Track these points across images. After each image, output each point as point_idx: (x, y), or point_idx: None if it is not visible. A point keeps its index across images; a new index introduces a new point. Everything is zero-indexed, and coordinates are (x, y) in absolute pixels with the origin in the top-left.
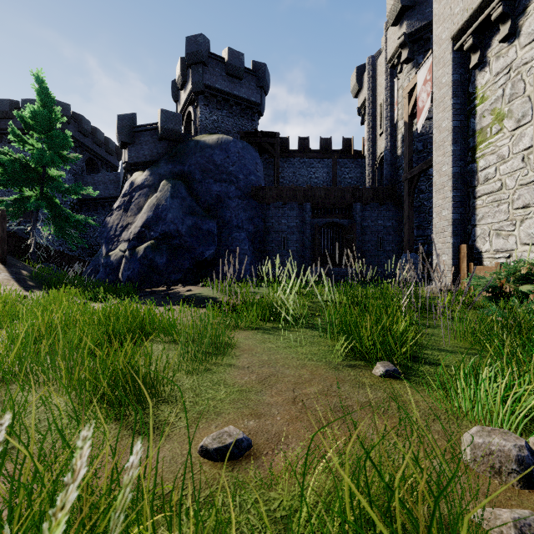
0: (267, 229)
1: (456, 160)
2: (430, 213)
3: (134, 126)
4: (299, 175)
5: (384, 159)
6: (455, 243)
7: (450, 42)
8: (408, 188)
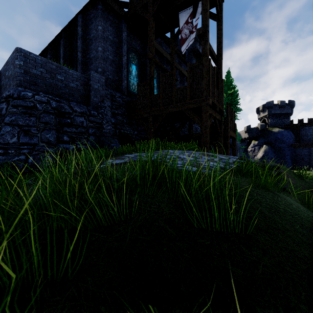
0: (296, 155)
1: None
2: None
3: (250, 128)
4: (308, 132)
5: None
6: None
7: None
8: None
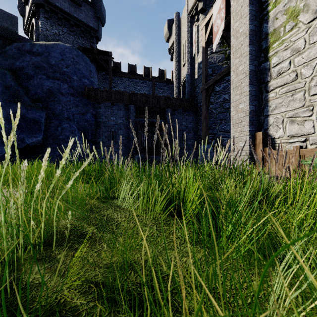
0: (98, 124)
1: (252, 59)
2: (216, 118)
3: None
4: (128, 90)
5: (186, 81)
6: (251, 131)
7: None
8: (205, 96)
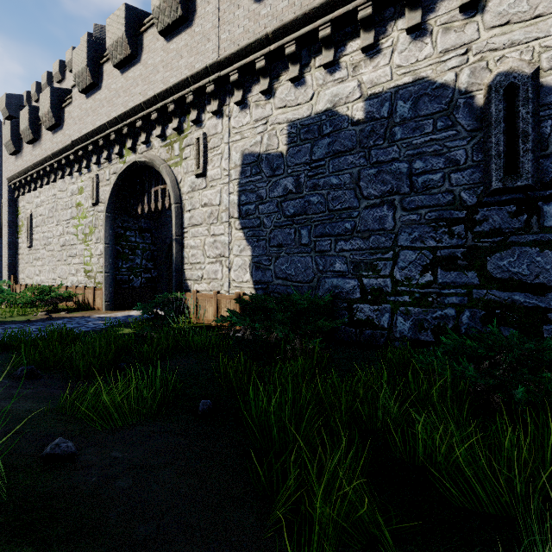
0: None
1: (11, 236)
2: None
3: None
4: None
5: None
6: (9, 274)
7: (7, 180)
8: None
